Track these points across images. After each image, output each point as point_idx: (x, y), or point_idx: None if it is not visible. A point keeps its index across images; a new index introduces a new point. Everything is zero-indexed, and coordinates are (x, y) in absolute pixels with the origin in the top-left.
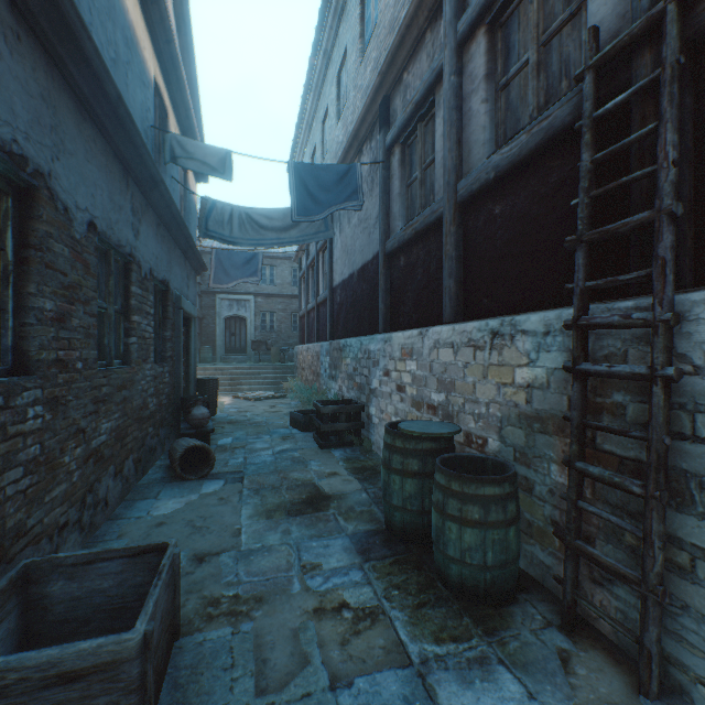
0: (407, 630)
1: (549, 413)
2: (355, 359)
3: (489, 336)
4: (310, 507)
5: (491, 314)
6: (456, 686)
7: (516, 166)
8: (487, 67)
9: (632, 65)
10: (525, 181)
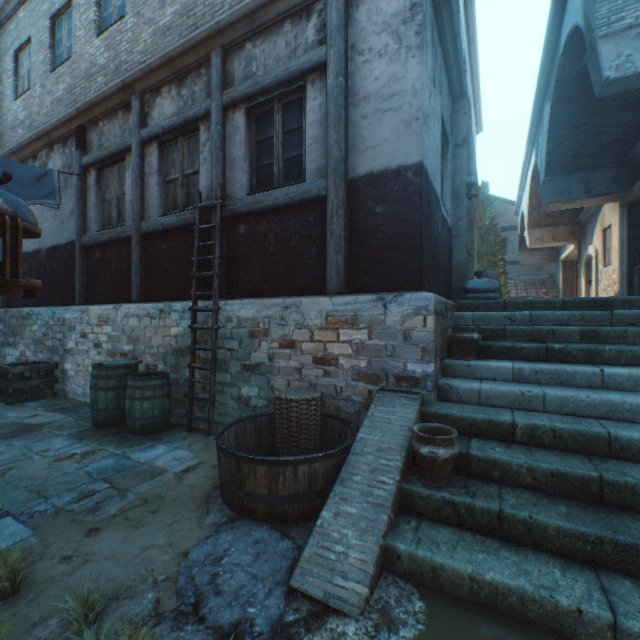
0: (115, 449)
1: (185, 347)
2: (46, 326)
3: (159, 312)
4: (24, 432)
5: (161, 300)
6: (140, 453)
7: (173, 229)
8: (159, 166)
9: (211, 215)
10: (177, 238)
